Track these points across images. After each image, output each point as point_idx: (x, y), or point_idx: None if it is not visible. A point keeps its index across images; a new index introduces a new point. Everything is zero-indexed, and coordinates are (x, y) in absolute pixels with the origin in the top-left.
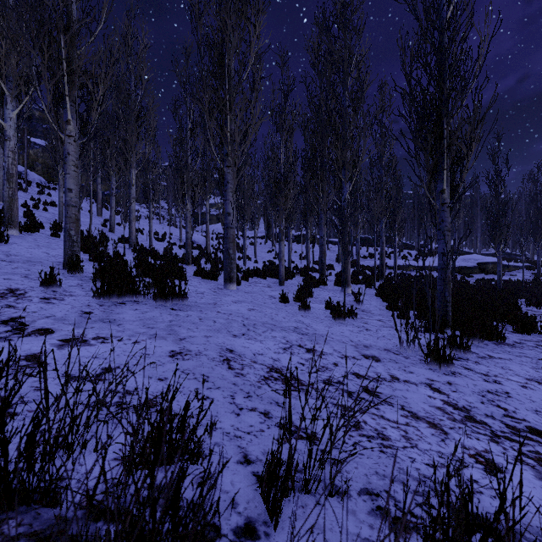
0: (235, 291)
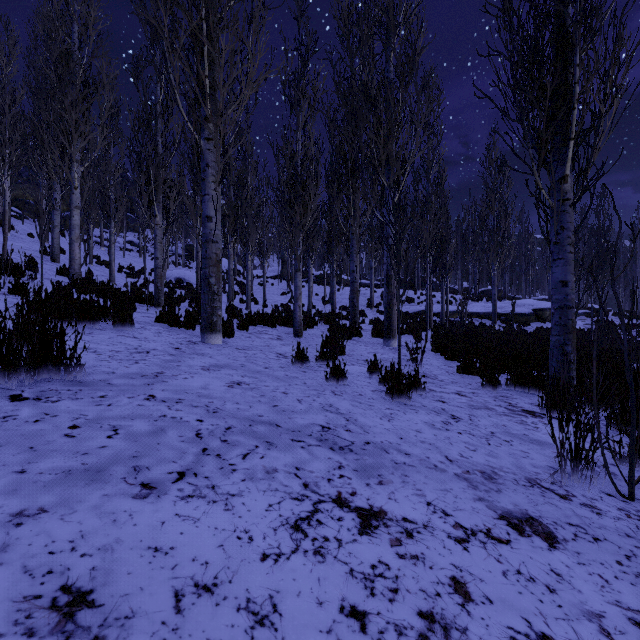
0: (219, 347)
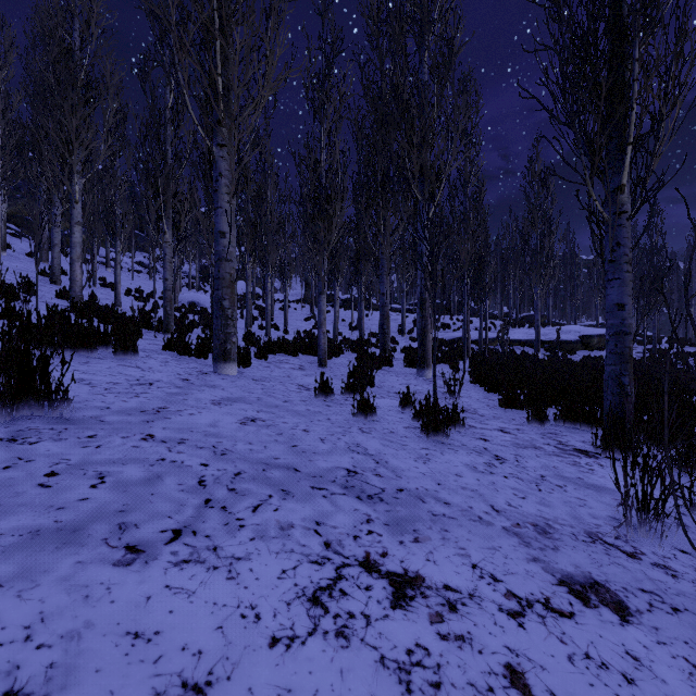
0: (233, 378)
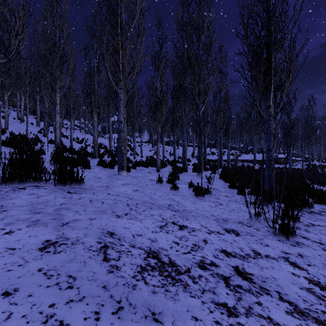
0: (126, 176)
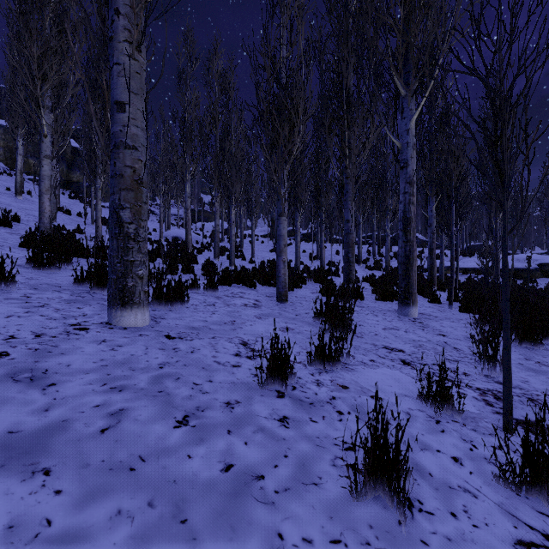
0: (128, 336)
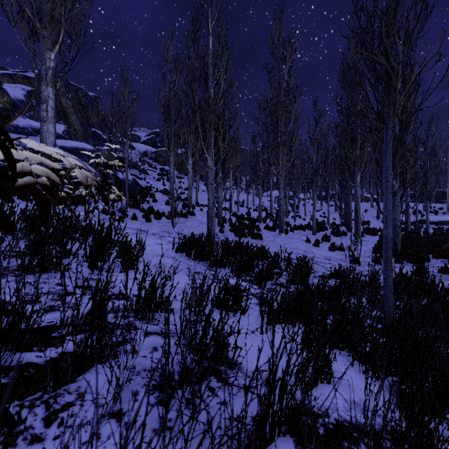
0: (284, 237)
